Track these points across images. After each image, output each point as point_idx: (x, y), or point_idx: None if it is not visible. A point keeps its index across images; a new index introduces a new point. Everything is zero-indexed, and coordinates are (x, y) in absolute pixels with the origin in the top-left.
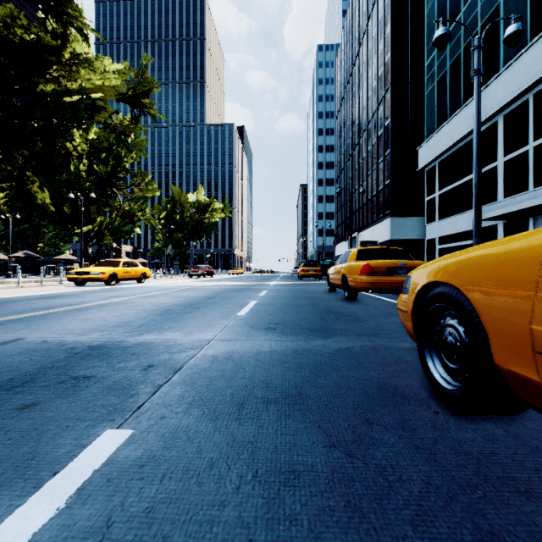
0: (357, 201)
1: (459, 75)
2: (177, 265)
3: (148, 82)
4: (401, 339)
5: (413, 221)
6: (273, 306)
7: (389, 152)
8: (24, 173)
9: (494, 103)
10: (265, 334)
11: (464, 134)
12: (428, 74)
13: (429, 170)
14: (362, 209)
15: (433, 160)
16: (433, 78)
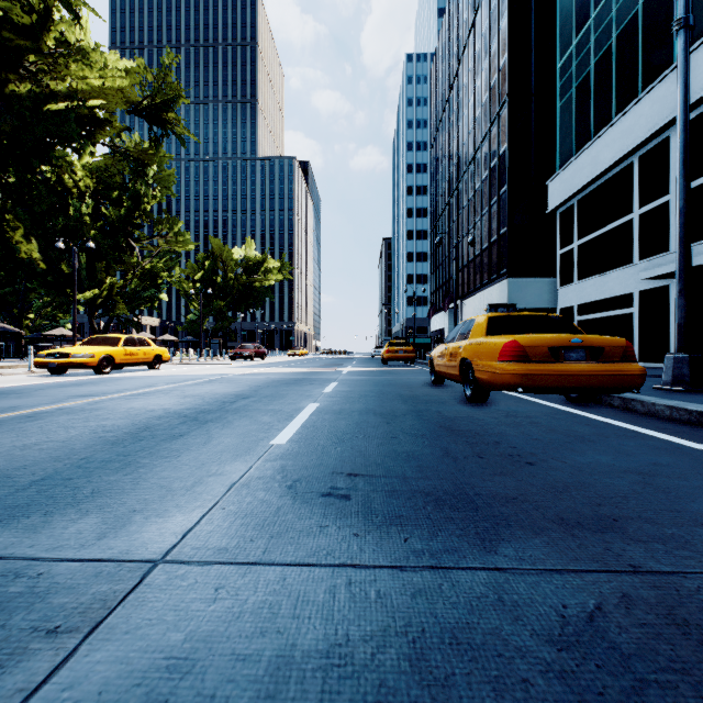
0: (461, 258)
1: (609, 76)
2: (216, 344)
3: (173, 89)
4: (701, 548)
5: (539, 283)
6: (344, 418)
7: (505, 188)
8: (5, 216)
9: (665, 111)
10: (320, 526)
11: (618, 157)
12: (563, 79)
13: (564, 212)
14: (468, 268)
15: (570, 197)
16: (569, 83)
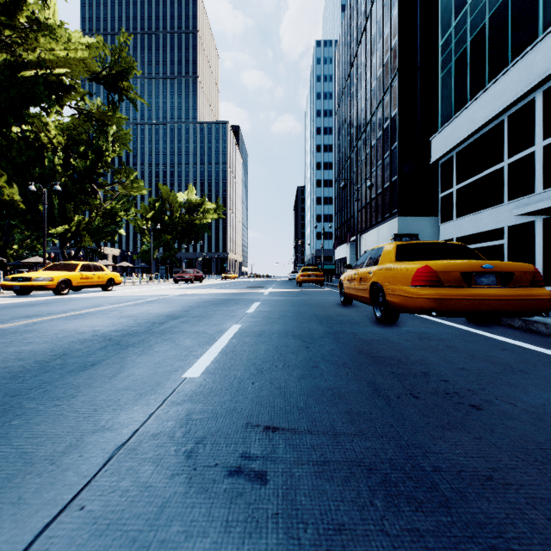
0: (359, 201)
1: (483, 50)
2: (164, 269)
3: (127, 62)
4: None
5: (423, 221)
6: (264, 342)
7: (396, 144)
8: None
9: (531, 76)
10: None
11: (491, 116)
12: (444, 55)
13: (445, 162)
14: (365, 209)
15: (449, 150)
16: (449, 58)
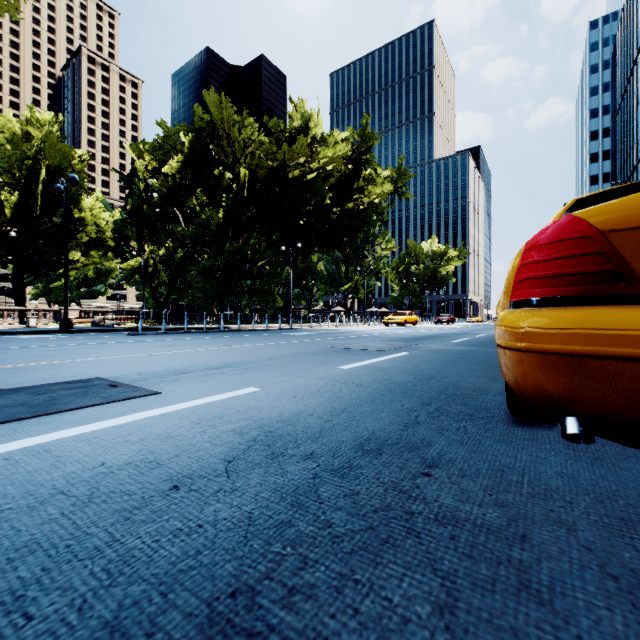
0: None
1: None
2: (417, 314)
3: (403, 173)
4: None
5: None
6: None
7: None
8: None
9: None
10: None
11: None
12: None
13: None
14: None
15: None
16: None
